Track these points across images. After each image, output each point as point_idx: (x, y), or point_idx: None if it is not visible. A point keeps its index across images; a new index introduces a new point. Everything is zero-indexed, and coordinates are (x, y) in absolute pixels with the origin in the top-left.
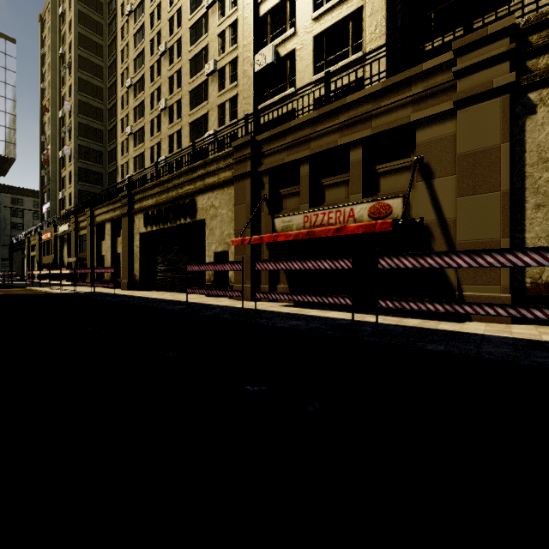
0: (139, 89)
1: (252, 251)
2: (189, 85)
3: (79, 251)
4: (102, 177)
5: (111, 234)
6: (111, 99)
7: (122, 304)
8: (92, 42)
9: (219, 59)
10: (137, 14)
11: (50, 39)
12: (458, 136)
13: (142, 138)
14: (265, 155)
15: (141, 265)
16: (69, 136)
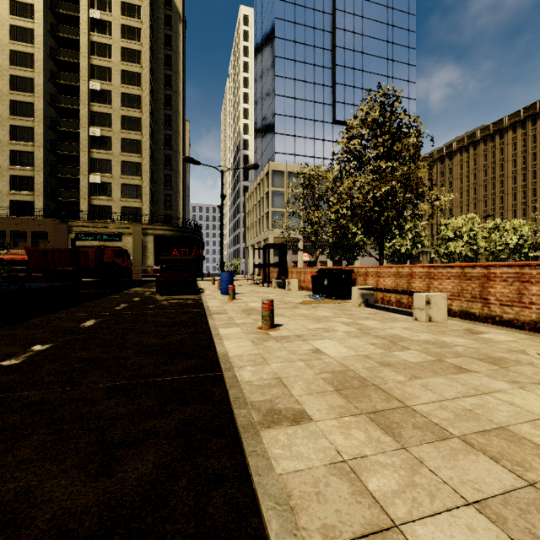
0: None
1: None
2: None
3: None
4: None
5: None
6: None
7: None
8: None
9: None
10: None
11: None
12: (57, 239)
13: None
14: None
15: None
16: None
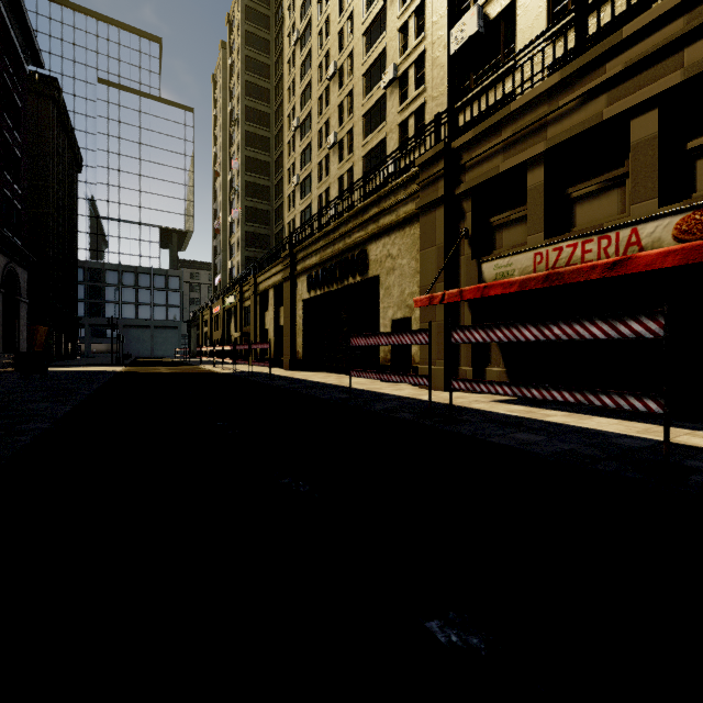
0: (306, 129)
1: (446, 316)
2: (362, 107)
3: (244, 325)
4: (269, 239)
5: (274, 304)
6: (278, 148)
7: (275, 388)
8: (259, 88)
9: (400, 62)
10: (304, 39)
11: (221, 97)
12: None
13: (309, 187)
14: (466, 168)
15: (304, 340)
16: (238, 199)
